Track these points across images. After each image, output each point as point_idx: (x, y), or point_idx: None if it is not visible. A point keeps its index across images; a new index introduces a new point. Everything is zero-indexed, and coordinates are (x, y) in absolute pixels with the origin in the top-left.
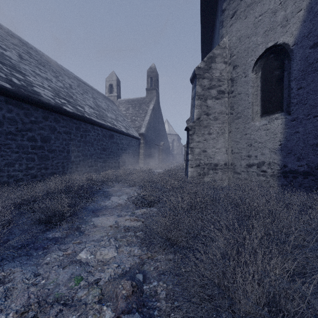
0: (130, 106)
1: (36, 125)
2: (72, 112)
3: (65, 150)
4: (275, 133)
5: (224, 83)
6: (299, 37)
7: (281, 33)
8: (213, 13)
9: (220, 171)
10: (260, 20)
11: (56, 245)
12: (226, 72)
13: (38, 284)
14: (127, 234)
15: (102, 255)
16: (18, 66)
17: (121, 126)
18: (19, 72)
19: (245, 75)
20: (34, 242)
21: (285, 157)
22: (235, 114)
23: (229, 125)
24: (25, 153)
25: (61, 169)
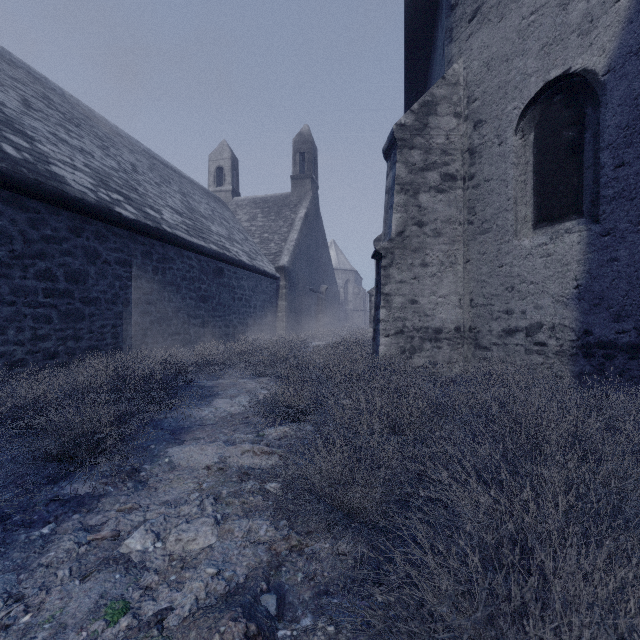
0: (260, 211)
1: (54, 246)
2: (135, 219)
3: (120, 299)
4: (564, 263)
5: (456, 159)
6: (620, 55)
7: (579, 47)
8: (430, 14)
9: (447, 344)
10: (533, 23)
11: (77, 516)
12: (460, 135)
13: (12, 628)
14: (245, 487)
15: (181, 543)
16: (19, 121)
17: (240, 252)
18: (20, 134)
19: (500, 141)
20: (25, 509)
21: (589, 314)
22: (479, 223)
23: (466, 248)
24: (31, 306)
25: (111, 339)
